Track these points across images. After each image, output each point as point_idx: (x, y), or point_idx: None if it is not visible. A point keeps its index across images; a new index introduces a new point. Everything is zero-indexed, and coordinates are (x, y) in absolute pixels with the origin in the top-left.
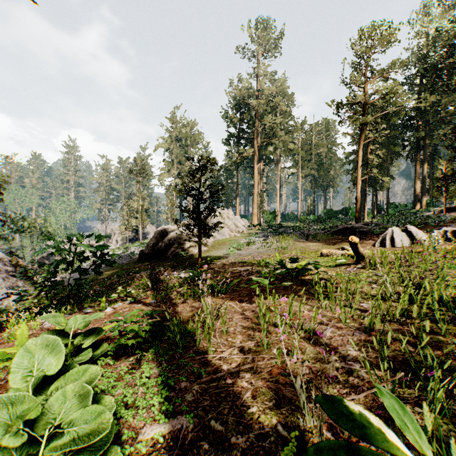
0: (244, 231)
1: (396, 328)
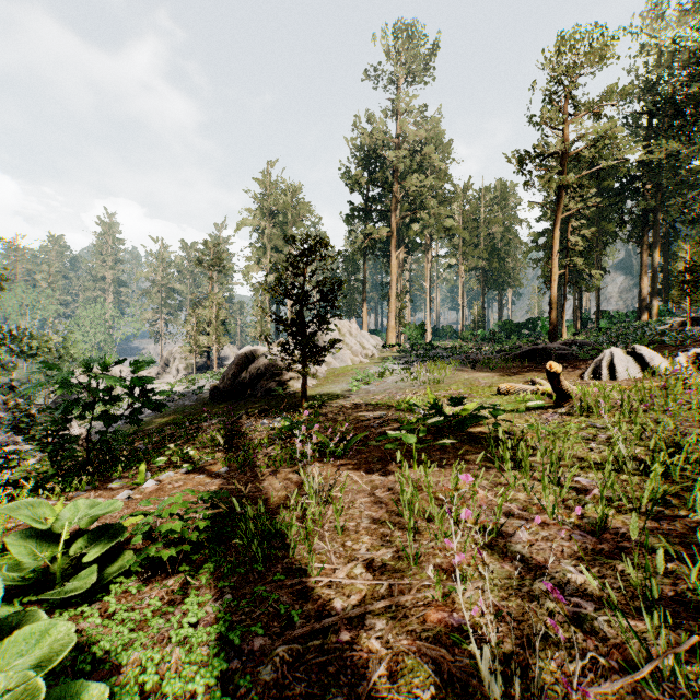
0: (374, 355)
1: (647, 527)
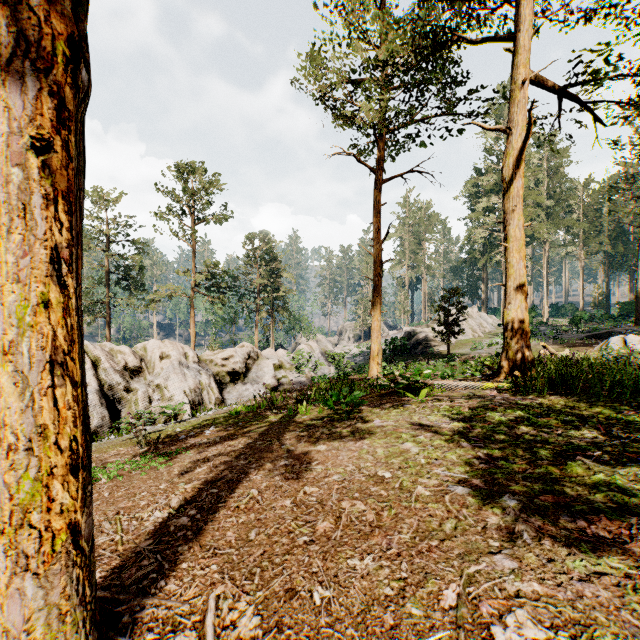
0: (490, 332)
1: None
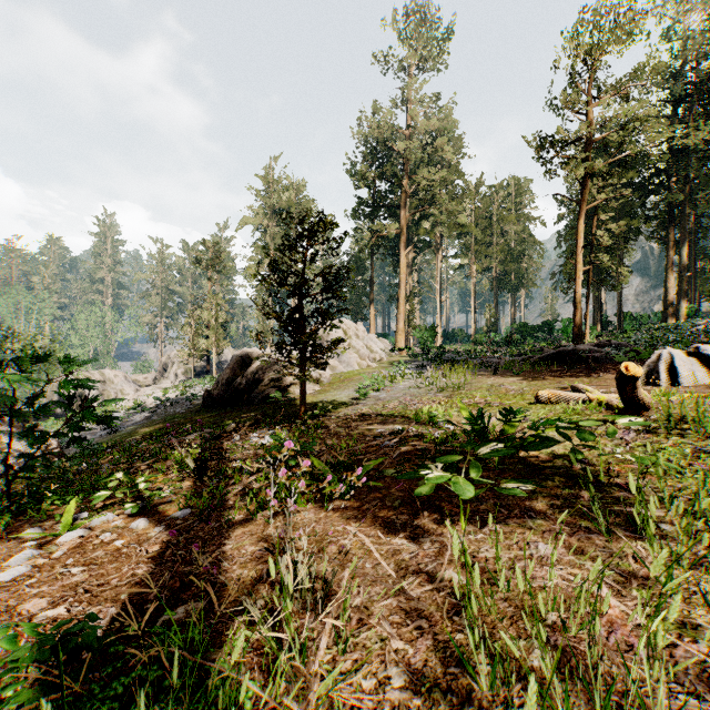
0: (383, 359)
1: None
